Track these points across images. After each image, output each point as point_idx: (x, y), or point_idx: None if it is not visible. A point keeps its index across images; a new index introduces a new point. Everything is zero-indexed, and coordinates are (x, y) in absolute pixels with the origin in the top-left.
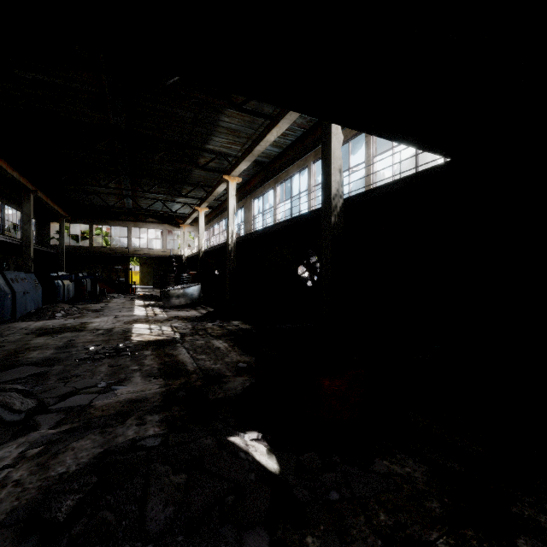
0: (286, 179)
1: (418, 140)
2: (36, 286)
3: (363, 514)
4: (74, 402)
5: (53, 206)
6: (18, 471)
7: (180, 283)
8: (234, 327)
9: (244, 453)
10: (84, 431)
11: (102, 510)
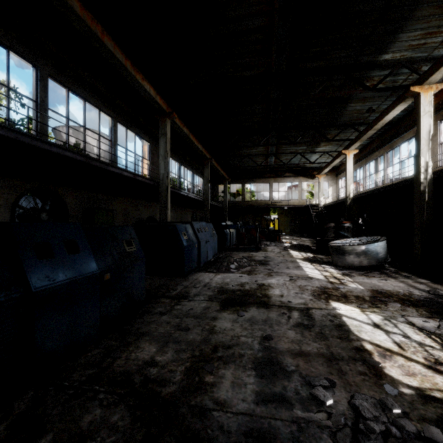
0: None
1: None
2: (213, 235)
3: None
4: None
5: (220, 171)
6: None
7: (341, 234)
8: None
9: None
10: None
11: None
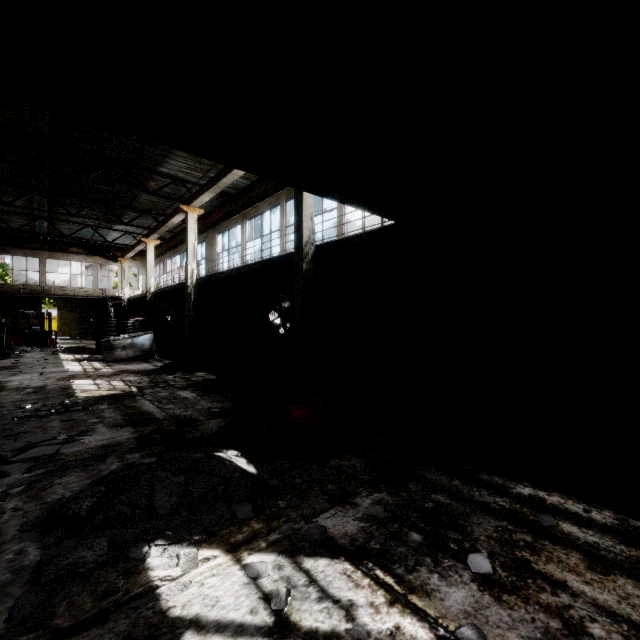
0: (256, 215)
1: (372, 208)
2: None
3: (318, 486)
4: (38, 453)
5: None
6: (10, 503)
7: (124, 331)
8: (200, 378)
9: (229, 461)
10: (64, 471)
11: (117, 505)
